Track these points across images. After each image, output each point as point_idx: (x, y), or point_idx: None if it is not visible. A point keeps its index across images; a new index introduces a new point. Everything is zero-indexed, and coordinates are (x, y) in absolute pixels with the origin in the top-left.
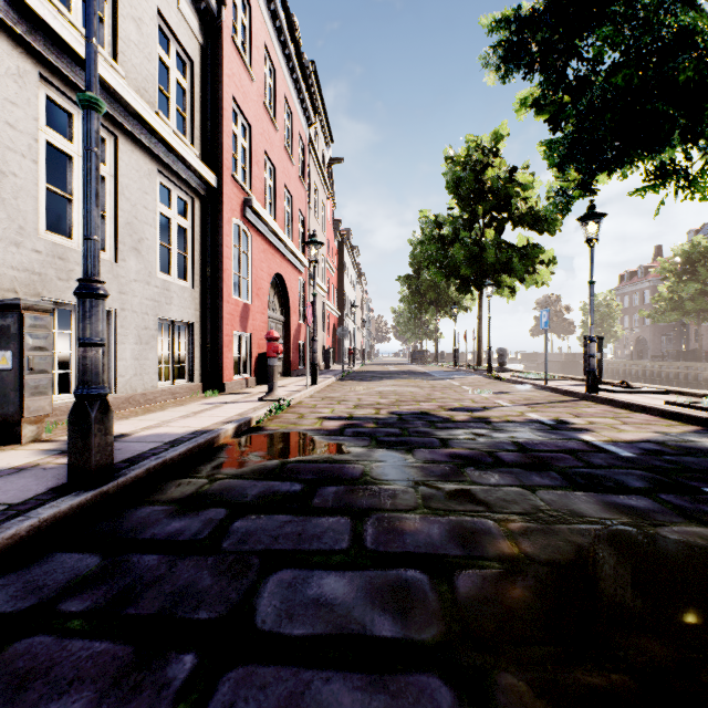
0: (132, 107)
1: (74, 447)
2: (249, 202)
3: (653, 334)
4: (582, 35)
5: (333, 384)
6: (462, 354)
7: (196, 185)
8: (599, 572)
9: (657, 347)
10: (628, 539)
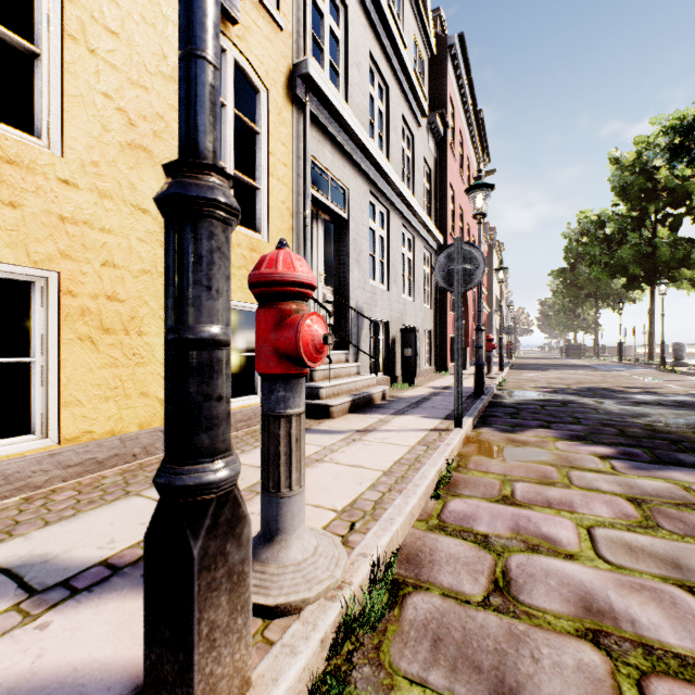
0: (422, 221)
1: (476, 382)
2: None
3: None
4: None
5: (510, 372)
6: (628, 348)
7: (434, 246)
8: (694, 421)
9: None
10: None
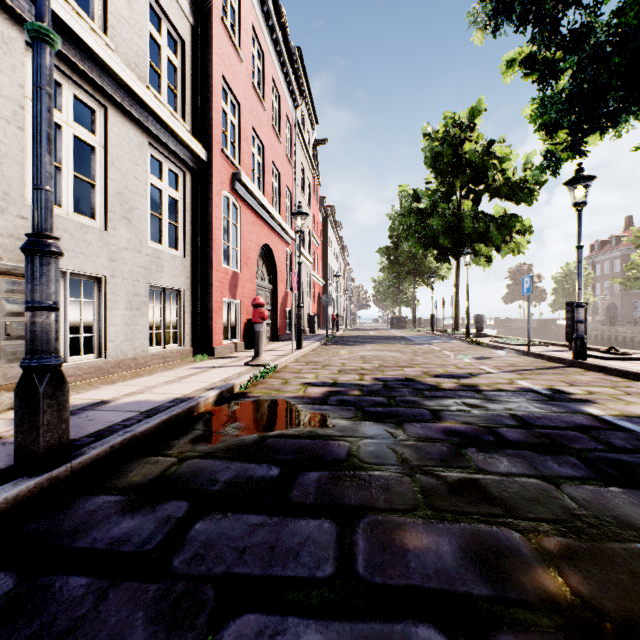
0: (121, 79)
1: (21, 425)
2: (238, 176)
3: (624, 301)
4: None
5: (318, 348)
6: (438, 320)
7: (186, 158)
8: None
9: (628, 314)
10: None
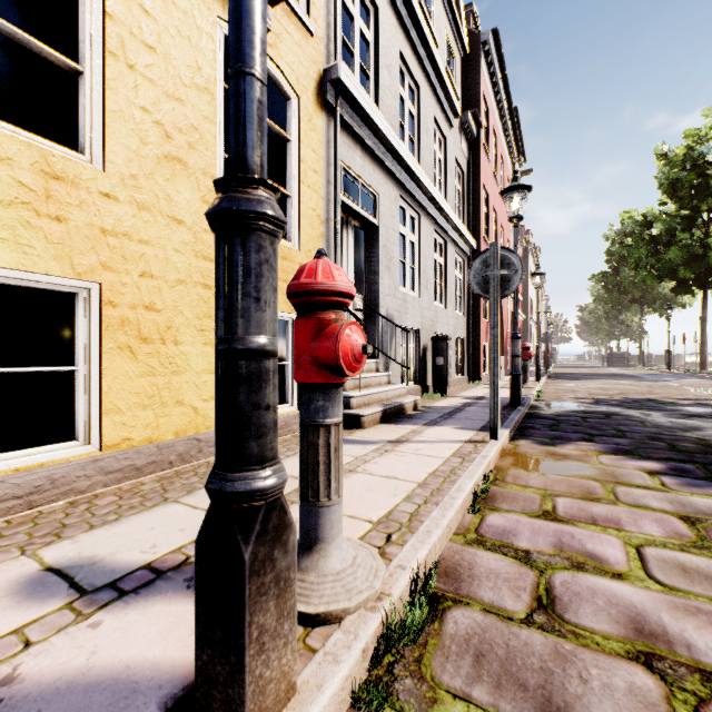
0: (455, 225)
1: (512, 392)
2: None
3: None
4: None
5: (548, 381)
6: (677, 357)
7: (466, 251)
8: None
9: None
10: None
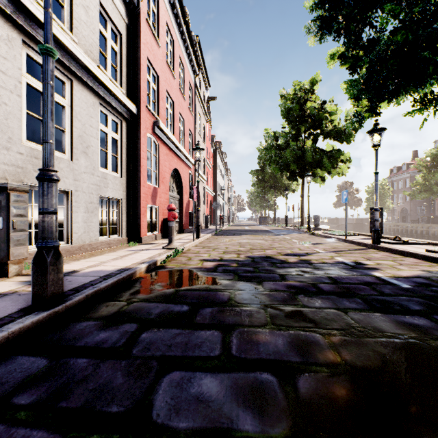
0: (82, 62)
1: (36, 281)
2: (157, 123)
3: (412, 206)
4: (372, 10)
5: (210, 238)
6: (291, 219)
7: (123, 112)
8: (400, 376)
9: (414, 215)
10: (418, 350)
